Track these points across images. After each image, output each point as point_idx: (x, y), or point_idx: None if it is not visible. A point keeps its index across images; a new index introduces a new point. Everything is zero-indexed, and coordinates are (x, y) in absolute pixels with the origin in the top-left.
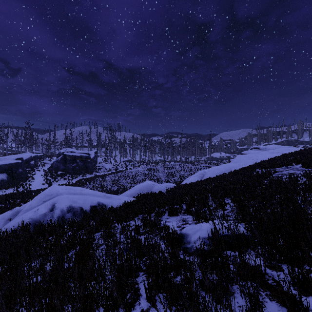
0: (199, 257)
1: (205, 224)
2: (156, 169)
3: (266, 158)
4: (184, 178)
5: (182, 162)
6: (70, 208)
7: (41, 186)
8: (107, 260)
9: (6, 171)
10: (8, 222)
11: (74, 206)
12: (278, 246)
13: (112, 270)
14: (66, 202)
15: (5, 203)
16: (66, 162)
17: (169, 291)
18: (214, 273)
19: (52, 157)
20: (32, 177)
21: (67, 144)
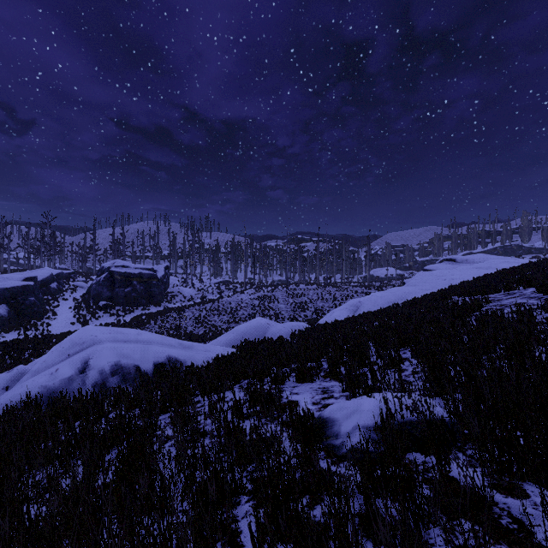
0: (359, 469)
1: (368, 399)
2: (274, 297)
3: (469, 277)
4: (323, 312)
5: (319, 285)
6: (117, 367)
7: (69, 328)
8: (178, 471)
9: (6, 301)
10: (2, 392)
11: (124, 364)
12: (516, 446)
13: (188, 491)
14: (109, 357)
15: (3, 358)
16: (114, 285)
17: (300, 542)
18: (388, 501)
19: (89, 276)
20: (53, 312)
21: (115, 253)
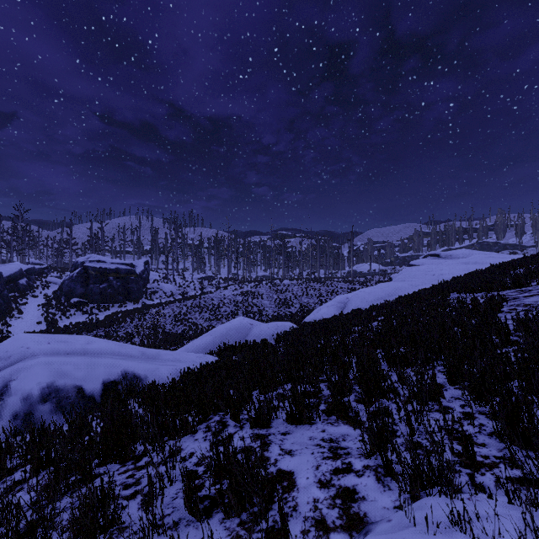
0: None
1: None
2: (258, 293)
3: (458, 272)
4: (308, 309)
5: (304, 280)
6: (49, 390)
7: (35, 328)
8: None
9: None
10: None
11: (60, 385)
12: None
13: None
14: (41, 376)
15: None
16: (88, 281)
17: None
18: None
19: (65, 272)
20: (19, 310)
21: (93, 248)
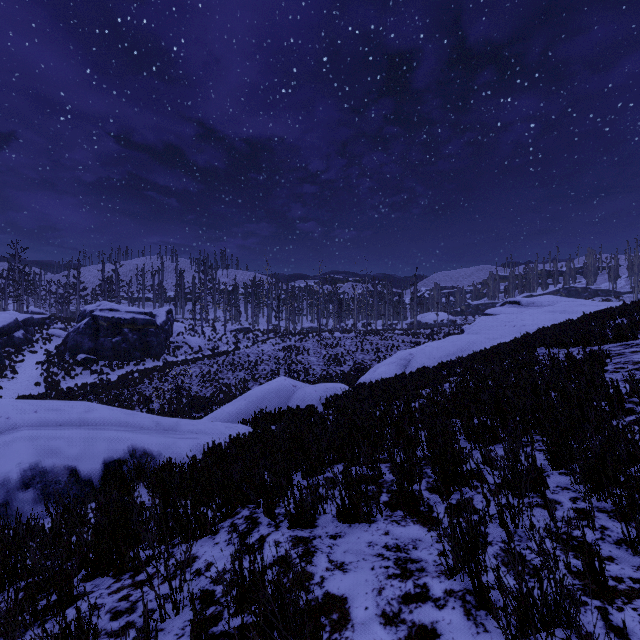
0: None
1: None
2: (303, 348)
3: (544, 323)
4: (364, 367)
5: (358, 333)
6: (33, 473)
7: (32, 391)
8: None
9: None
10: None
11: (47, 466)
12: None
13: None
14: (22, 455)
15: None
16: (98, 333)
17: None
18: None
19: (71, 323)
20: (13, 369)
21: (105, 294)
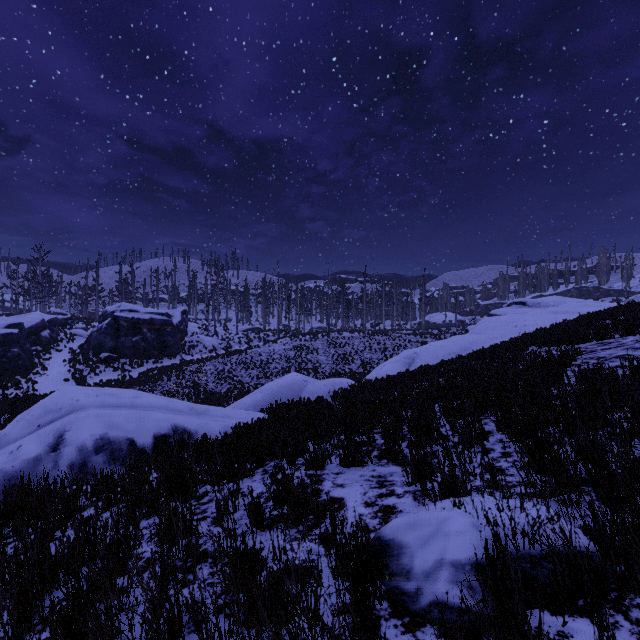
0: None
1: (456, 512)
2: (312, 347)
3: (545, 323)
4: (371, 365)
5: (366, 333)
6: (103, 442)
7: (62, 386)
8: None
9: None
10: None
11: (113, 437)
12: None
13: None
14: (94, 428)
15: None
16: (119, 333)
17: None
18: None
19: (91, 323)
20: (43, 366)
21: (122, 295)
